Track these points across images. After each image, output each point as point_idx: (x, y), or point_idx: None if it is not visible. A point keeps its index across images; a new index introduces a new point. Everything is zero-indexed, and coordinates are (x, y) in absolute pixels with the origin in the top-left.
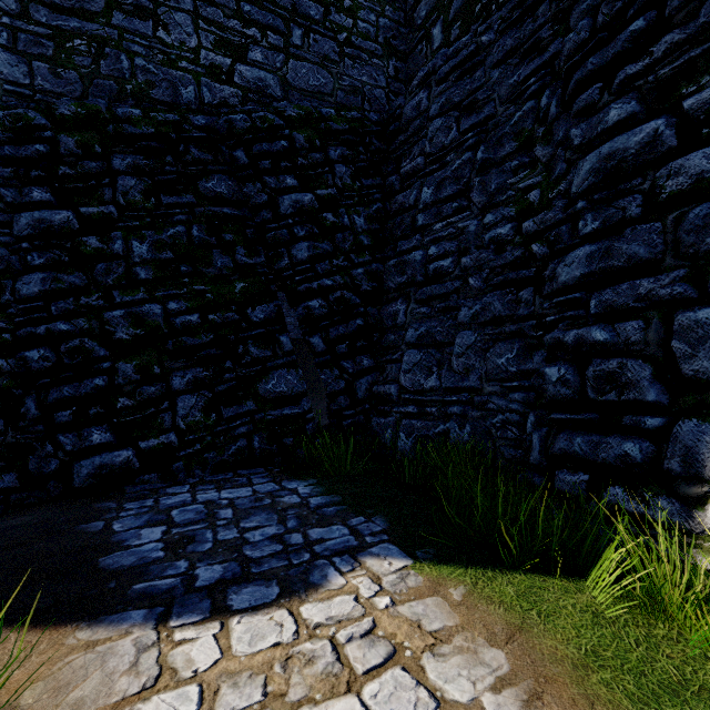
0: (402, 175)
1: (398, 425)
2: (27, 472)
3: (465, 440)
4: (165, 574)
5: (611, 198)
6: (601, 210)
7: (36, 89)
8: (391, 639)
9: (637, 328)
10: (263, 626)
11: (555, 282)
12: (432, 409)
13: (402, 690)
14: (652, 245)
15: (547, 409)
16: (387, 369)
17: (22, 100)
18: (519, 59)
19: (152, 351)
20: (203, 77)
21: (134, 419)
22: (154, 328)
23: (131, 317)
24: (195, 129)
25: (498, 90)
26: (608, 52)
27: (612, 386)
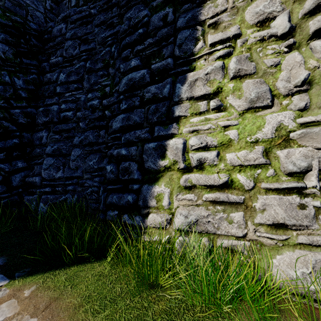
0: (50, 64)
1: (40, 199)
2: None
3: (74, 203)
4: None
5: (131, 96)
6: (128, 100)
7: None
8: None
9: (134, 150)
10: None
11: (111, 128)
12: (59, 188)
13: None
14: (141, 117)
15: (107, 184)
16: (35, 168)
17: None
18: (106, 27)
19: None
20: None
21: None
22: None
23: None
24: None
25: (97, 37)
26: (132, 37)
27: (127, 173)
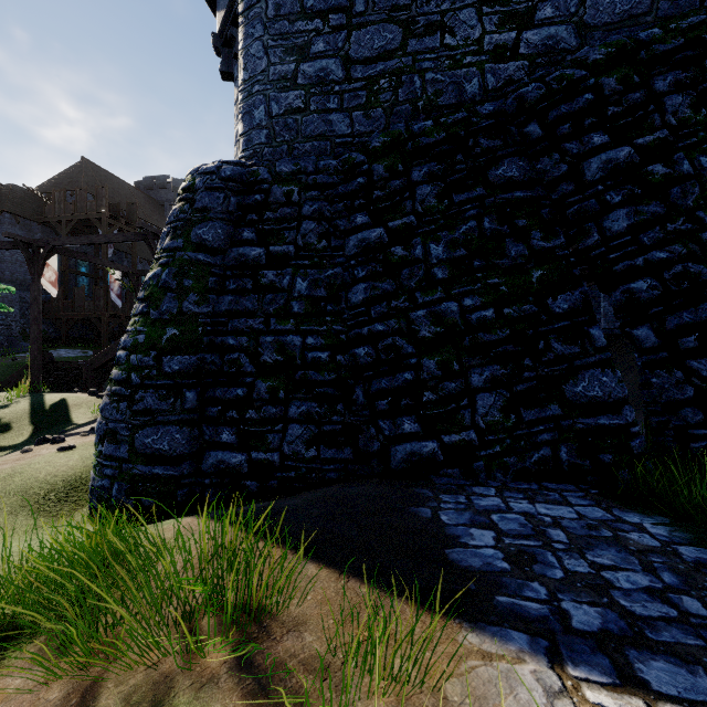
0: None
1: None
2: (357, 448)
3: None
4: (524, 594)
5: None
6: None
7: (354, 135)
8: None
9: None
10: None
11: None
12: None
13: None
14: None
15: None
16: None
17: (346, 147)
18: None
19: (450, 347)
20: (486, 63)
21: (437, 413)
22: (452, 326)
23: (431, 316)
24: (483, 119)
25: None
26: None
27: None
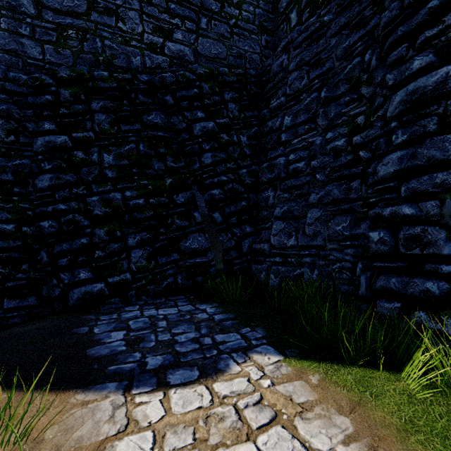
0: (271, 109)
1: (269, 269)
2: (41, 295)
3: (314, 280)
4: (127, 360)
5: (415, 119)
6: (408, 127)
7: (46, 61)
8: (273, 407)
9: (435, 206)
10: (190, 395)
11: (376, 176)
12: (291, 259)
13: (282, 441)
14: (445, 150)
15: (370, 260)
16: (262, 234)
17: (38, 68)
18: (350, 30)
19: (115, 222)
20: (146, 50)
21: (105, 264)
22: (117, 208)
23: (103, 201)
24: (141, 83)
25: (335, 51)
26: (412, 23)
27: (417, 244)
